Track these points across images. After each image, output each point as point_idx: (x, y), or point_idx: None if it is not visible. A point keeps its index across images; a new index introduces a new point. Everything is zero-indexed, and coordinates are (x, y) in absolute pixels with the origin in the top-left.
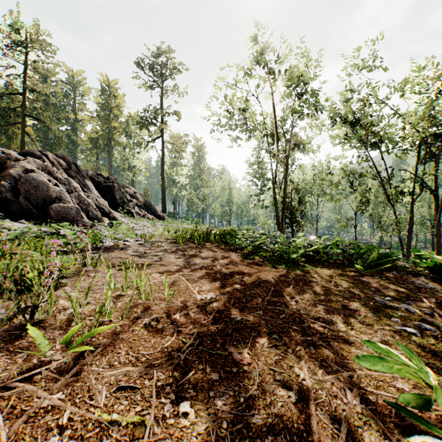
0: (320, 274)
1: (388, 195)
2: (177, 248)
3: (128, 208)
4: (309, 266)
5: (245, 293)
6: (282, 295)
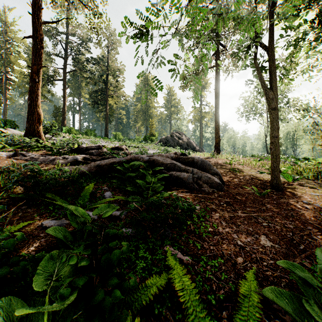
0: None
1: None
2: None
3: None
4: None
5: None
6: None
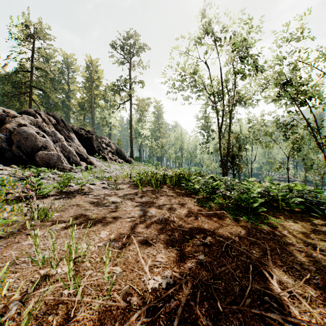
0: (289, 230)
1: (319, 142)
2: (135, 193)
3: (102, 154)
4: (270, 216)
5: (213, 272)
6: (262, 273)
